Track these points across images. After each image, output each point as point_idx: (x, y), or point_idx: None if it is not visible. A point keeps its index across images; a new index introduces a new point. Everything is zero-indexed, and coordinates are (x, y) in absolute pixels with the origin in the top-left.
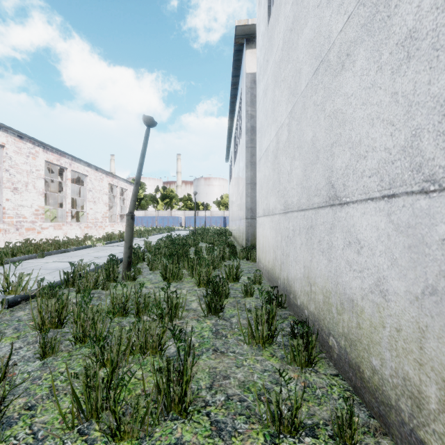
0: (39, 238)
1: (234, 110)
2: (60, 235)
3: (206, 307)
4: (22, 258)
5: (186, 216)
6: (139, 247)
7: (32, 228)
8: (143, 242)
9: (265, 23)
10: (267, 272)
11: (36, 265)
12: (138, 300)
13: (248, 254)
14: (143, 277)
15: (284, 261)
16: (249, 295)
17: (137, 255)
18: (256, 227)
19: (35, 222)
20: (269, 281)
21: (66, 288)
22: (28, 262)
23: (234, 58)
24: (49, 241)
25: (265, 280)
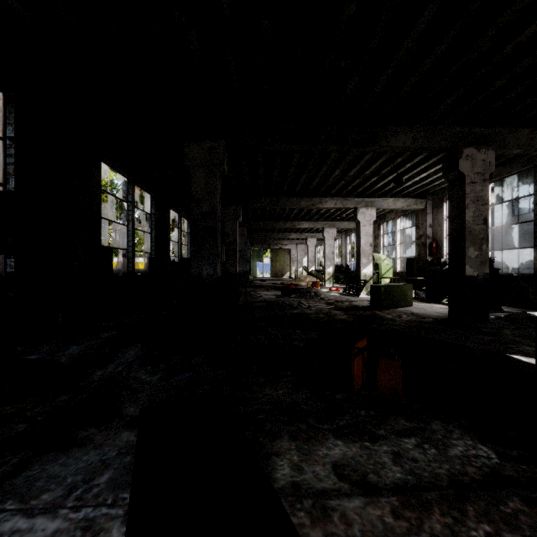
0: None
1: None
2: None
3: None
4: None
5: None
6: None
7: None
8: None
9: (508, 214)
10: None
11: None
12: None
13: None
14: None
15: None
16: None
17: None
18: None
19: None
20: None
21: None
22: None
23: None
24: None
25: None
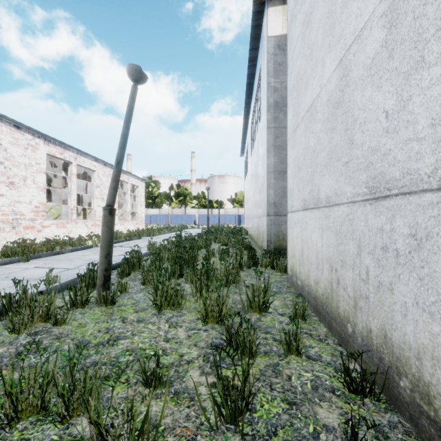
0: (39, 237)
1: (251, 93)
2: (64, 233)
3: (212, 408)
4: (1, 262)
5: (200, 214)
6: (134, 251)
7: (31, 226)
8: (151, 241)
9: None
10: (312, 298)
11: (10, 272)
12: (64, 386)
13: (273, 261)
14: (128, 298)
15: (368, 294)
16: (293, 352)
17: (131, 261)
18: (280, 226)
19: (34, 219)
20: (318, 314)
21: (6, 318)
22: (5, 267)
23: (253, 23)
24: (51, 240)
25: (308, 309)
